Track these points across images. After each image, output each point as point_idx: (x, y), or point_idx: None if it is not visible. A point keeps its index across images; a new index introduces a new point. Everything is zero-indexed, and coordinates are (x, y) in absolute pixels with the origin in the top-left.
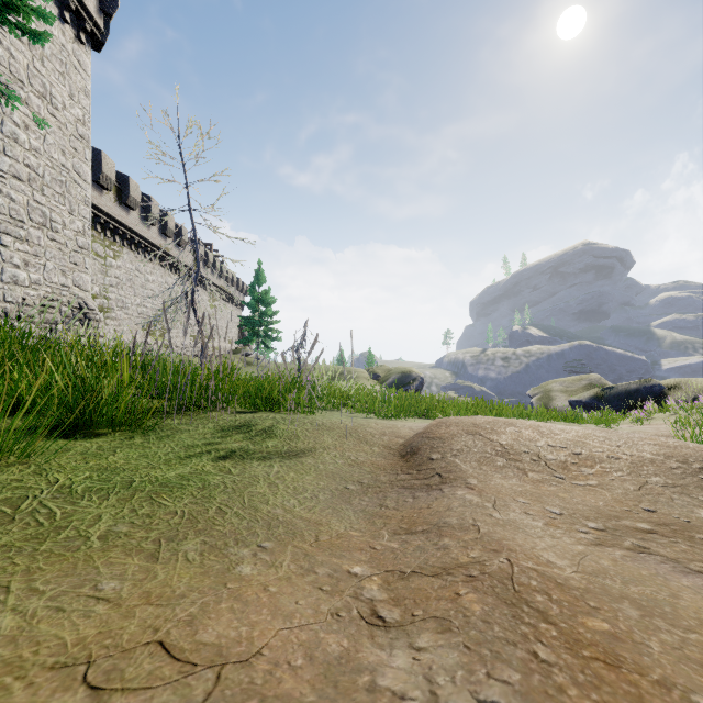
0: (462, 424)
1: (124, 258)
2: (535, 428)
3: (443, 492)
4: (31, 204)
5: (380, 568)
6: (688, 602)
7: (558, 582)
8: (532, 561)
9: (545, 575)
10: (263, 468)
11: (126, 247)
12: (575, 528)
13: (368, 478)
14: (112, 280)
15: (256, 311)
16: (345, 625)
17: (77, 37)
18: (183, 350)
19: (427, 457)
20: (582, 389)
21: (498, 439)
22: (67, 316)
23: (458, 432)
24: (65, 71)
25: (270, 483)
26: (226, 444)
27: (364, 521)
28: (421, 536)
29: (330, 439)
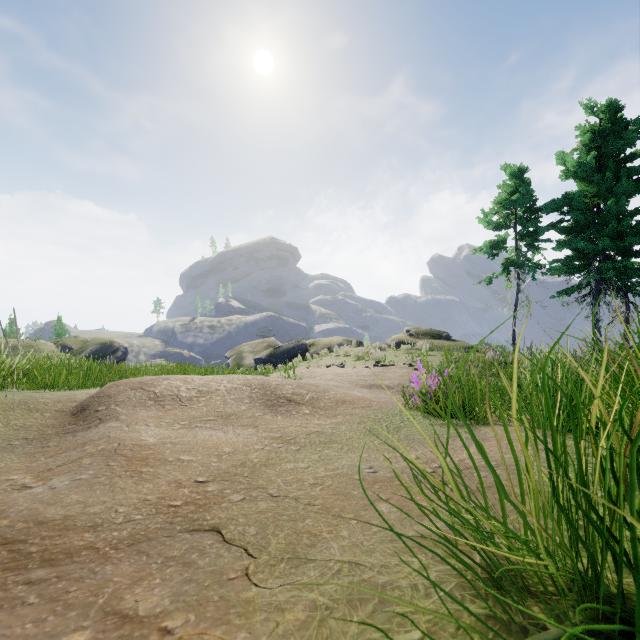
0: (131, 383)
1: None
2: (183, 380)
3: (97, 427)
4: None
5: (34, 472)
6: (198, 438)
7: (141, 445)
8: (133, 441)
9: (136, 444)
10: None
11: None
12: (171, 426)
13: (35, 434)
14: None
15: None
16: (1, 493)
17: None
18: None
19: (95, 410)
20: (264, 349)
21: (154, 390)
22: None
23: (125, 389)
24: None
25: None
26: None
27: (25, 457)
28: (70, 451)
29: None
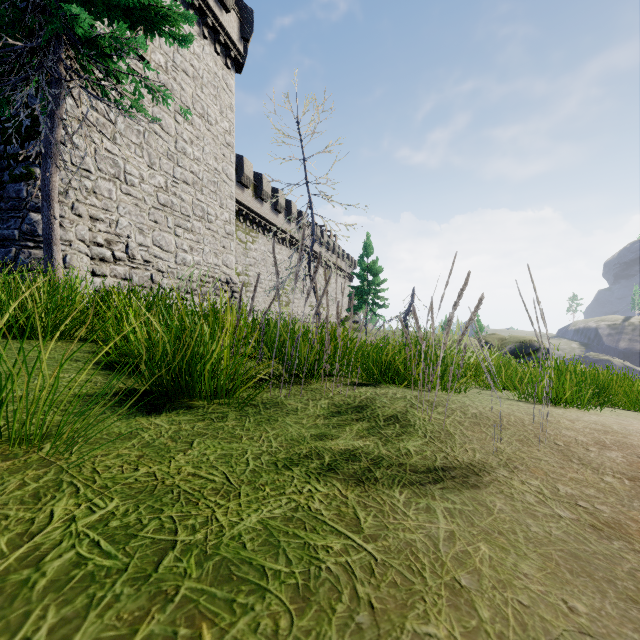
0: None
1: (259, 242)
2: None
3: None
4: (194, 202)
5: None
6: None
7: None
8: None
9: None
10: (416, 516)
11: (261, 233)
12: None
13: None
14: (251, 261)
15: (364, 280)
16: None
17: (225, 65)
18: (303, 318)
19: None
20: None
21: None
22: (218, 290)
23: None
24: (217, 94)
25: (451, 588)
26: (345, 440)
27: None
28: None
29: (506, 447)
